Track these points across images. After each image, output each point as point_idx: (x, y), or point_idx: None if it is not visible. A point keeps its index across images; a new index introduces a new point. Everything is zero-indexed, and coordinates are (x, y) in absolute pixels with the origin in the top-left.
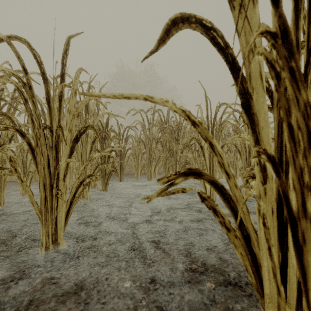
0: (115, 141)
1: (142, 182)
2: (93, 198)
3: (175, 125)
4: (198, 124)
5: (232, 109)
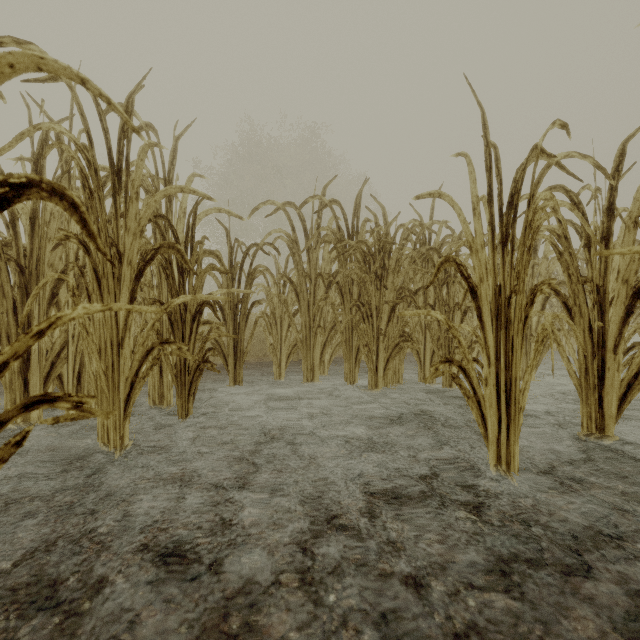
0: (223, 283)
1: (291, 386)
2: (142, 444)
3: (376, 241)
4: None
5: (566, 170)
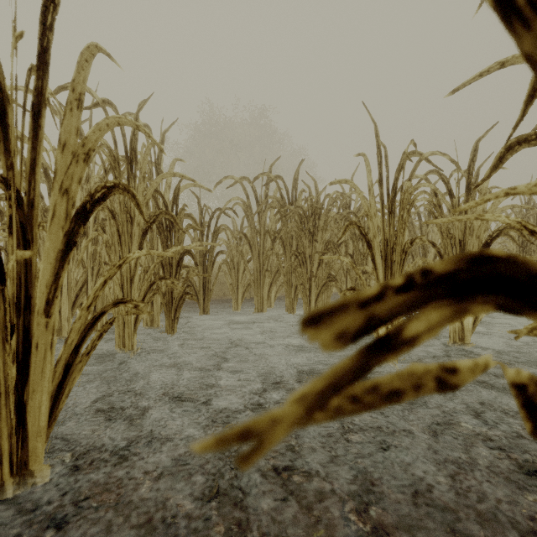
0: (195, 237)
1: (246, 315)
2: (145, 349)
3: (309, 206)
4: (523, 11)
5: (431, 163)
